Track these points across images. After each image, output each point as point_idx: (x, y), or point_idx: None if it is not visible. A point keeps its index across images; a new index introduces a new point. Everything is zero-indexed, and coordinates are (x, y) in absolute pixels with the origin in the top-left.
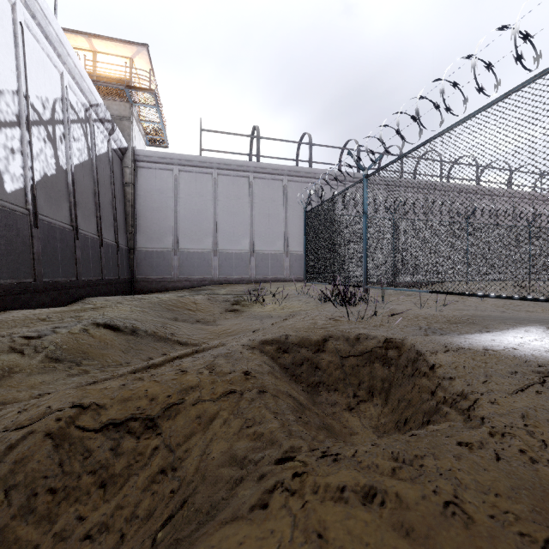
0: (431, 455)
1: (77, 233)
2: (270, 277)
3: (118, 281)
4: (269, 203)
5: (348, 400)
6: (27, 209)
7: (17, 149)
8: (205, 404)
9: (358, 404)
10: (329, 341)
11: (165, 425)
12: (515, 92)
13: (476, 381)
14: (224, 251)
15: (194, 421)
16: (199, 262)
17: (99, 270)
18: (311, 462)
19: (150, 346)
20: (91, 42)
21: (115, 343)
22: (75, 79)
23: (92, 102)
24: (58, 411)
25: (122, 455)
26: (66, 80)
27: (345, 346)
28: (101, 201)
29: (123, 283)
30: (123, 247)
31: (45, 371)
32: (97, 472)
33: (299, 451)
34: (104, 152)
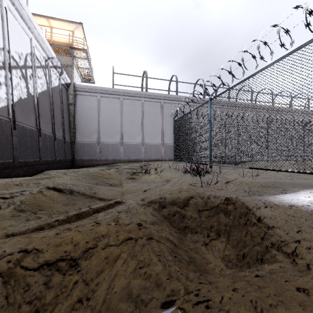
0: (281, 304)
1: (40, 133)
2: (153, 158)
3: (65, 161)
4: (153, 115)
5: (204, 238)
6: (9, 118)
7: (3, 83)
8: (111, 248)
9: (211, 241)
10: (191, 200)
11: (83, 264)
12: (305, 46)
13: (292, 231)
14: (126, 143)
15: (103, 261)
16: (112, 149)
17: (53, 154)
18: (189, 310)
19: (81, 202)
20: (49, 21)
21: (59, 200)
22: (39, 42)
23: (49, 56)
24: (9, 255)
25: (52, 288)
26: (33, 42)
27: (201, 203)
28: (55, 114)
29: (68, 162)
30: (68, 141)
31: (13, 219)
32: (33, 302)
33: (178, 295)
34: (56, 85)
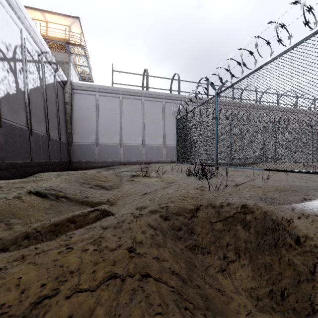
0: None
1: (31, 132)
2: (154, 160)
3: (60, 163)
4: (154, 115)
5: (220, 261)
6: None
7: None
8: (81, 297)
9: (228, 265)
10: (200, 209)
11: None
12: None
13: None
14: (126, 144)
15: None
16: (111, 151)
17: (47, 156)
18: None
19: (68, 209)
20: (44, 15)
21: (40, 207)
22: (30, 34)
23: (42, 50)
24: None
25: None
26: (24, 34)
27: (212, 212)
28: (49, 112)
29: (64, 164)
30: (64, 142)
31: None
32: None
33: None
34: (51, 82)
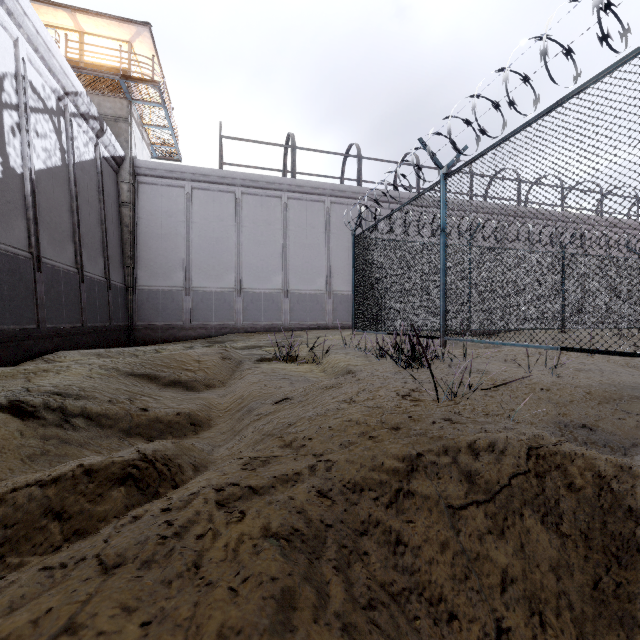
0: None
1: (39, 263)
2: (309, 323)
3: (109, 329)
4: (307, 231)
5: None
6: None
7: None
8: None
9: None
10: (420, 466)
11: None
12: None
13: None
14: (250, 291)
15: None
16: (218, 304)
17: (77, 314)
18: None
19: (87, 448)
20: (76, 19)
21: (12, 447)
22: (38, 52)
23: (67, 89)
24: None
25: None
26: (23, 50)
27: (453, 475)
28: (83, 222)
29: (117, 331)
30: (117, 285)
31: None
32: None
33: None
34: (88, 159)
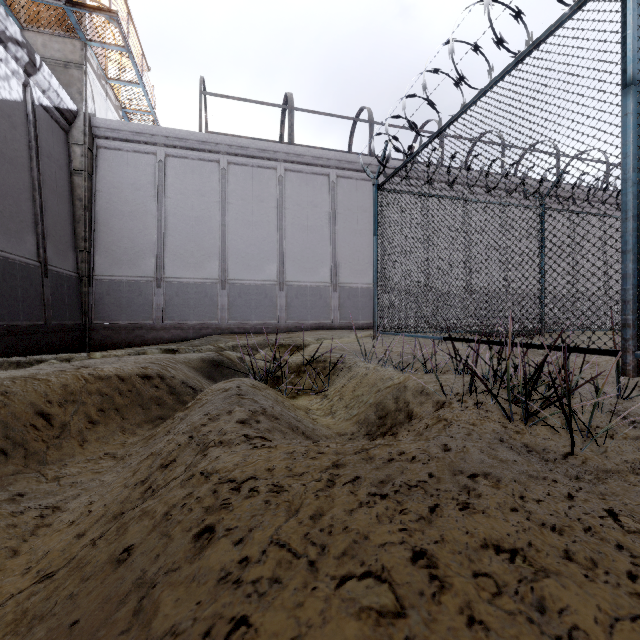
0: None
1: None
2: (310, 322)
3: (43, 330)
4: (308, 210)
5: None
6: None
7: None
8: None
9: None
10: None
11: None
12: None
13: None
14: (237, 282)
15: None
16: (197, 298)
17: None
18: None
19: None
20: None
21: None
22: None
23: None
24: None
25: None
26: None
27: None
28: None
29: (60, 332)
30: (62, 272)
31: None
32: None
33: None
34: (9, 98)
